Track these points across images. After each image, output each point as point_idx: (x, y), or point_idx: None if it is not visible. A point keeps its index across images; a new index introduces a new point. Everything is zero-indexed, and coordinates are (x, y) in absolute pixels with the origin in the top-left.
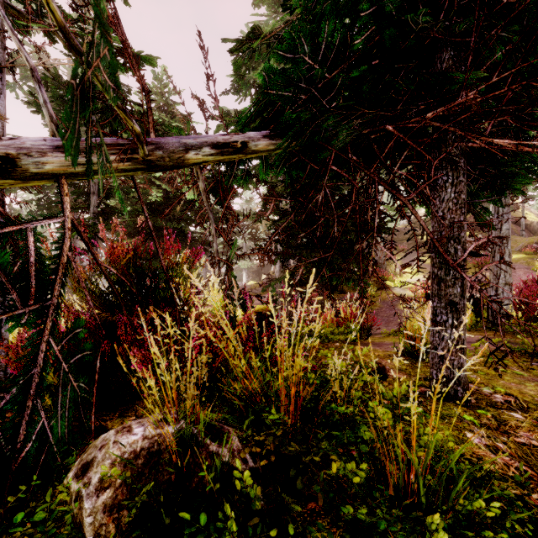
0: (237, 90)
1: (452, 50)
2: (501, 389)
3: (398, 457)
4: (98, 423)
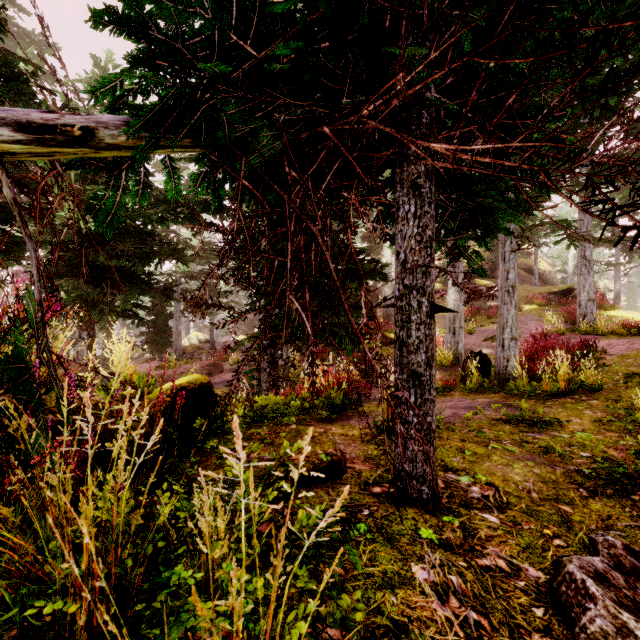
0: None
1: (415, 36)
2: (482, 478)
3: None
4: None
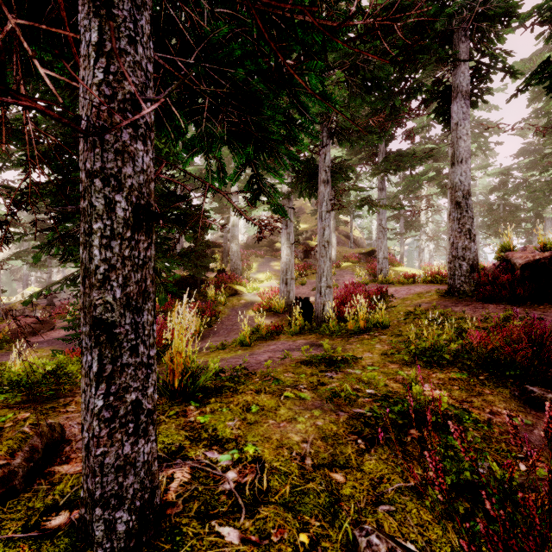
0: None
1: None
2: (251, 451)
3: None
4: None
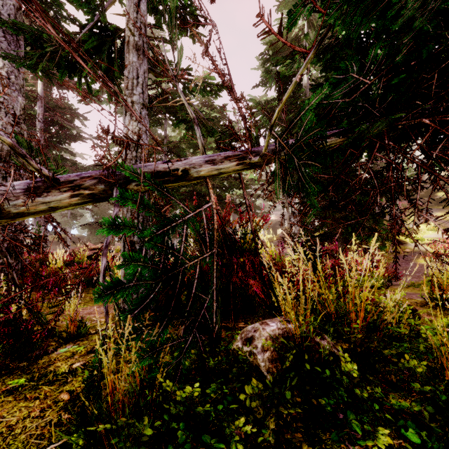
0: (265, 83)
1: None
2: None
3: (446, 366)
4: (222, 324)
